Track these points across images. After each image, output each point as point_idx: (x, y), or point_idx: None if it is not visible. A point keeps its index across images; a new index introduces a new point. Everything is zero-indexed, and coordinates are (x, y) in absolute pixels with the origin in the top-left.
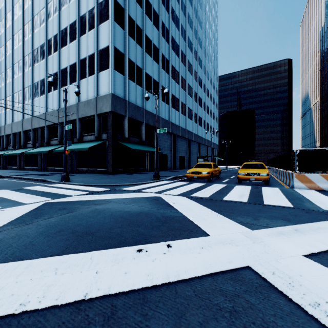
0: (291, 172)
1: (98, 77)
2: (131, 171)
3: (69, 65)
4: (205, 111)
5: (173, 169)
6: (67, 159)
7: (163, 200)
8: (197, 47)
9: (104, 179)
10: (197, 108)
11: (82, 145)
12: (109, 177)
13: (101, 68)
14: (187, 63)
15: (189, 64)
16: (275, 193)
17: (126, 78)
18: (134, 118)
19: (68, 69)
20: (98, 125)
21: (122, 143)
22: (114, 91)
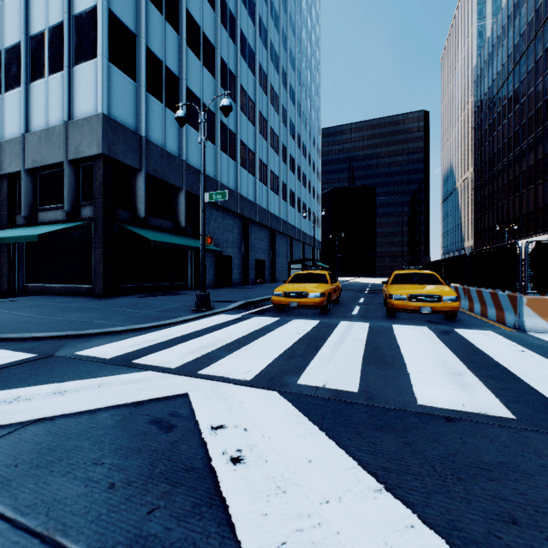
0: (504, 292)
1: (71, 77)
2: (155, 290)
3: (4, 49)
4: (300, 182)
5: (244, 285)
6: (1, 262)
7: (192, 425)
8: (286, 67)
9: (65, 313)
10: (286, 175)
11: (29, 230)
12: (86, 305)
13: (79, 57)
14: (270, 90)
15: (273, 93)
16: (526, 357)
17: (140, 87)
18: (160, 177)
19: (3, 57)
20: (72, 187)
21: (129, 227)
22: (109, 111)
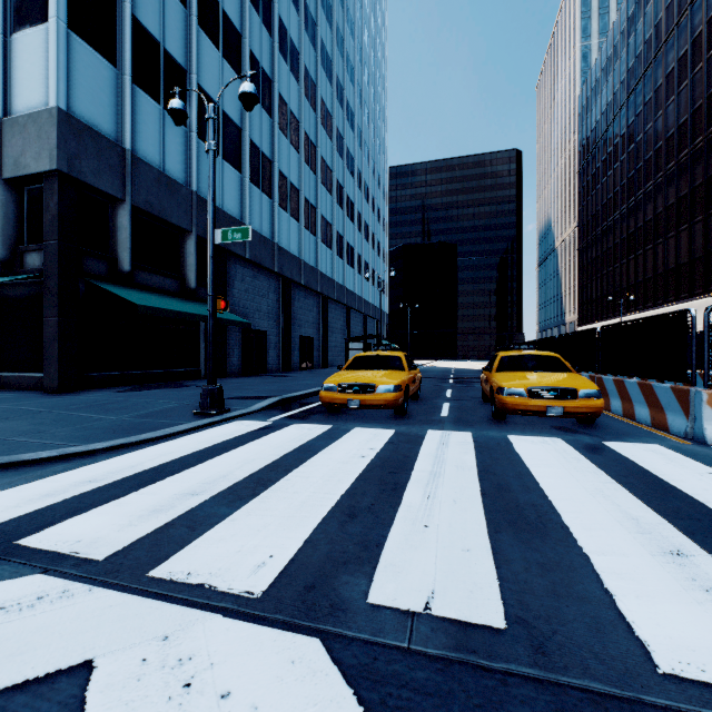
0: (663, 383)
1: (8, 50)
2: (149, 380)
3: None
4: (361, 233)
5: (284, 371)
6: None
7: None
8: (342, 77)
9: None
10: (342, 223)
11: None
12: (18, 407)
13: (21, 20)
14: (321, 105)
15: (324, 111)
16: None
17: (124, 76)
18: (156, 213)
19: None
20: (10, 221)
21: (103, 285)
22: (69, 106)
